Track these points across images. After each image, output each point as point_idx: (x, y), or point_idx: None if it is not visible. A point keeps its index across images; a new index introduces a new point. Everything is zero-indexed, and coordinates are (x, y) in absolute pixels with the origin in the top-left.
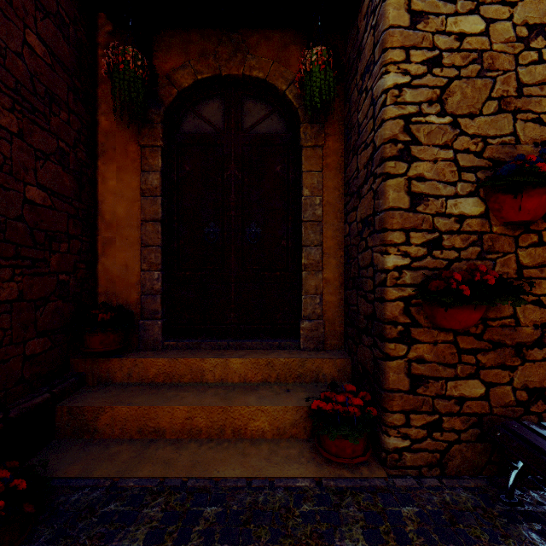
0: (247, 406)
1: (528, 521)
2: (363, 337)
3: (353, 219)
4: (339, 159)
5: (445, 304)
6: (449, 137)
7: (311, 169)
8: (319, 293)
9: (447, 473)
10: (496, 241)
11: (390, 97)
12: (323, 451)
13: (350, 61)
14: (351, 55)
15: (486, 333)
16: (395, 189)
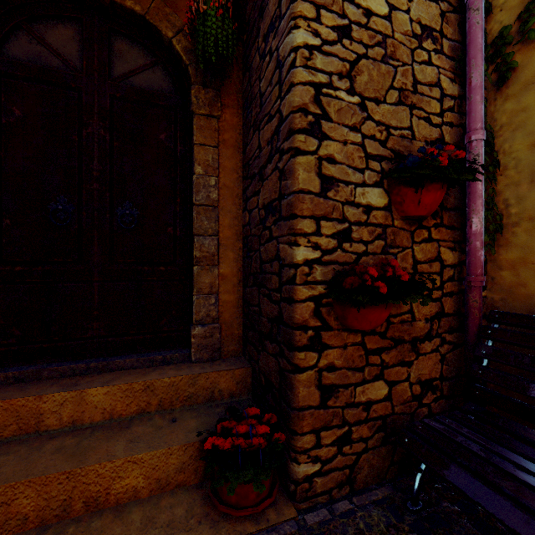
0: (110, 460)
1: (434, 528)
2: (266, 343)
3: (254, 206)
4: (238, 137)
5: (359, 303)
6: (357, 119)
7: (205, 142)
8: (214, 292)
9: (356, 488)
10: (397, 235)
11: (300, 57)
12: (220, 504)
13: (250, 23)
14: (252, 16)
15: (389, 330)
16: (305, 169)
